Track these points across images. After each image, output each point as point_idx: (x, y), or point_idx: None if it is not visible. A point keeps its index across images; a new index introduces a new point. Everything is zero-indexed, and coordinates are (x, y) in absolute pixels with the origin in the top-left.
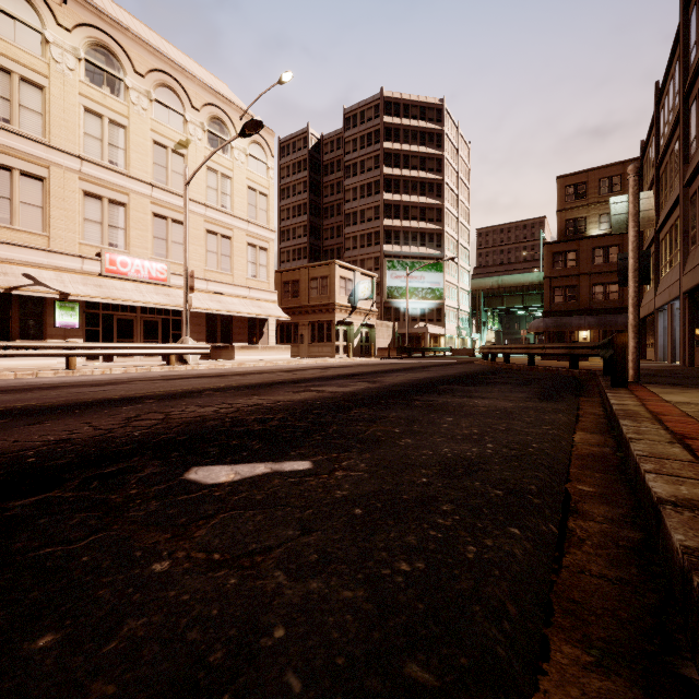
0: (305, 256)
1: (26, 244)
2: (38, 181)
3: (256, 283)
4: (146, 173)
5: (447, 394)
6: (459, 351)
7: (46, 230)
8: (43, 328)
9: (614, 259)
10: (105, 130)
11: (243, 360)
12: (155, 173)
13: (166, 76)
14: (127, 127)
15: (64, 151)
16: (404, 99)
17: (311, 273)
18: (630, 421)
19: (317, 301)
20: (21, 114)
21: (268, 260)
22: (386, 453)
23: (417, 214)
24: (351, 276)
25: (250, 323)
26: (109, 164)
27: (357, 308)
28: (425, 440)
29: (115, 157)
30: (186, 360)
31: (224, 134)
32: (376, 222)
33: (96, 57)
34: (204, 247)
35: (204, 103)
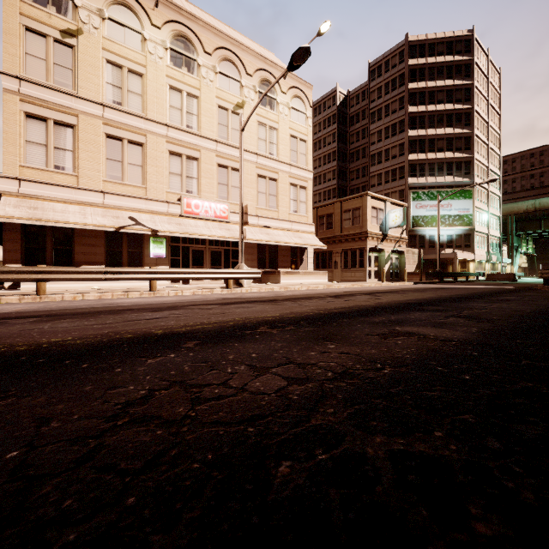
0: (334, 195)
1: (131, 194)
2: (139, 147)
3: (296, 217)
4: (213, 132)
5: None
6: (494, 275)
7: (144, 184)
8: (142, 258)
9: None
10: (183, 102)
11: (287, 284)
12: (219, 131)
13: (227, 52)
14: (199, 97)
15: (156, 121)
16: (429, 39)
17: (344, 206)
18: None
19: (349, 231)
20: (128, 97)
21: (306, 197)
22: None
23: (443, 145)
24: (381, 206)
25: (292, 252)
26: (186, 128)
27: (388, 236)
28: None
29: (190, 122)
30: (241, 284)
31: (271, 93)
32: (400, 158)
33: (177, 45)
34: (256, 189)
35: (256, 69)
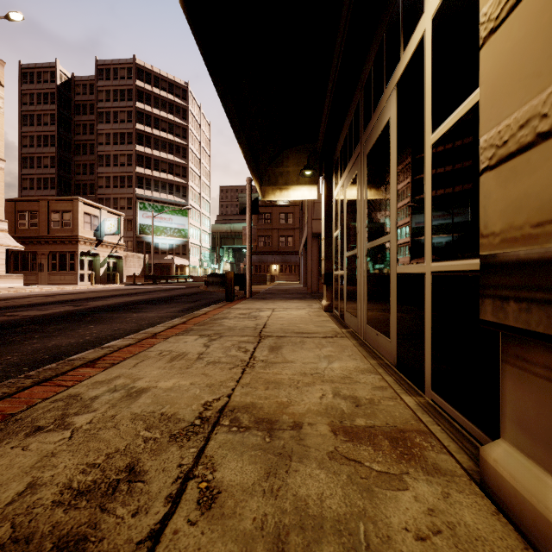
0: (53, 186)
1: None
2: None
3: None
4: None
5: (123, 311)
6: (198, 278)
7: None
8: None
9: (290, 221)
10: None
11: None
12: None
13: None
14: None
15: None
16: (155, 72)
17: (52, 206)
18: (180, 318)
19: (59, 233)
20: None
21: None
22: (4, 349)
23: (166, 168)
24: (97, 213)
25: None
26: None
27: (104, 241)
28: (48, 339)
29: None
30: None
31: None
32: (129, 167)
33: None
34: None
35: None
